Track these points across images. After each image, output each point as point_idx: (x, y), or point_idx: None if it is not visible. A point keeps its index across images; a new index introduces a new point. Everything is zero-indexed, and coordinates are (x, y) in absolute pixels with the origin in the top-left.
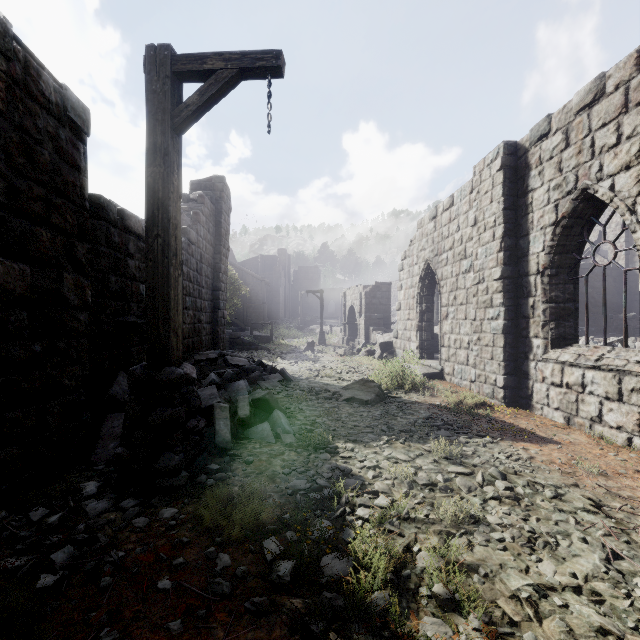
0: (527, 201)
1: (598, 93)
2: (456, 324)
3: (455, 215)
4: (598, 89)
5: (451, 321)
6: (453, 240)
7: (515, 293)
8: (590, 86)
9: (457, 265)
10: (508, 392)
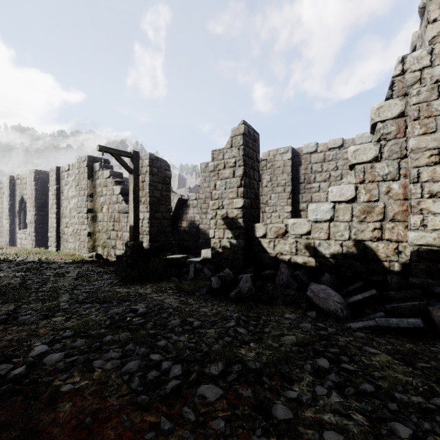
0: (16, 193)
1: (24, 177)
2: (3, 224)
3: (2, 187)
4: (24, 176)
5: (1, 223)
6: (2, 196)
7: (14, 216)
8: (23, 174)
9: (3, 205)
10: (11, 243)
